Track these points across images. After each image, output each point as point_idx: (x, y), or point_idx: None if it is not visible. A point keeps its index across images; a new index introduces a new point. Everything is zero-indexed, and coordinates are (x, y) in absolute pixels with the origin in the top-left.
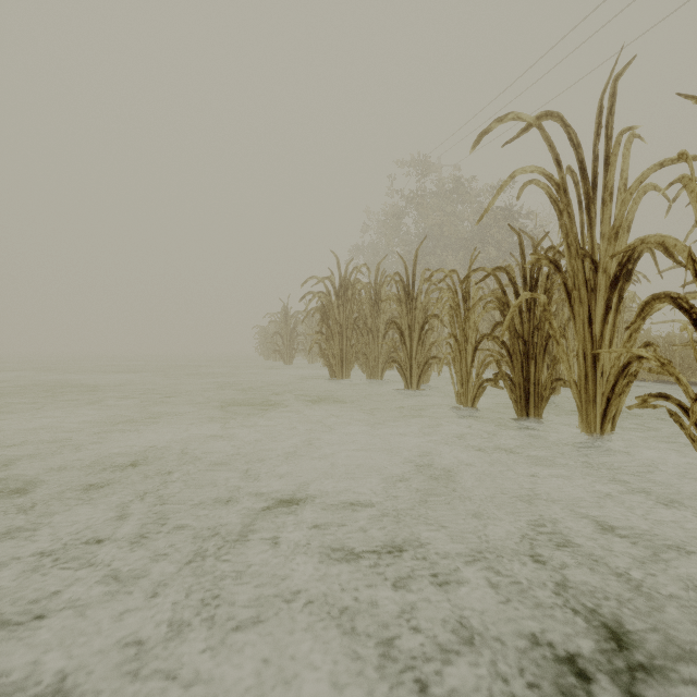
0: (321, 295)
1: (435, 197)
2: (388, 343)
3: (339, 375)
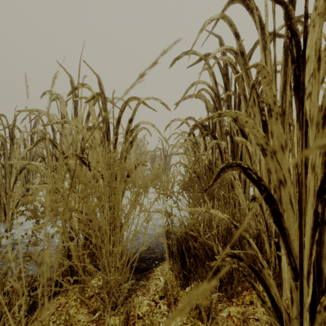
0: None
1: None
2: None
3: None
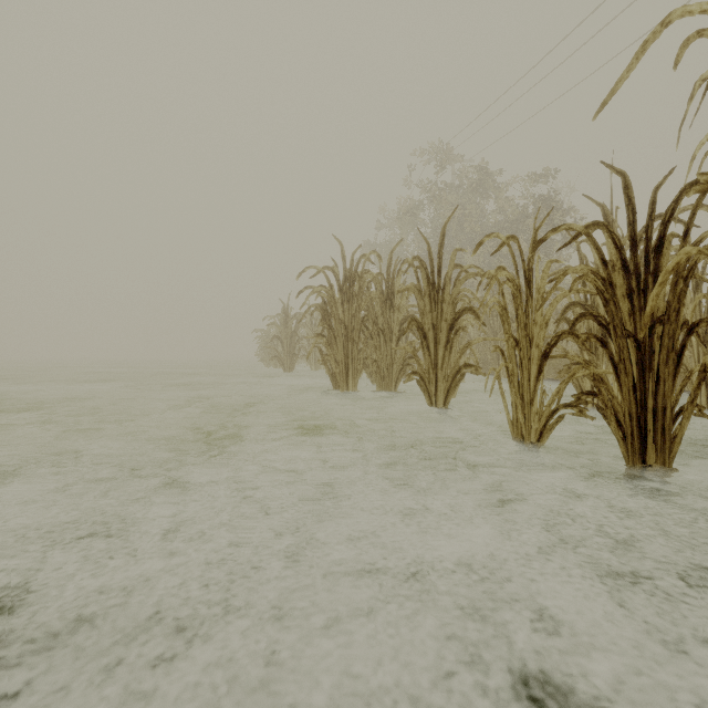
0: (322, 289)
1: (449, 190)
2: (406, 347)
3: (343, 386)
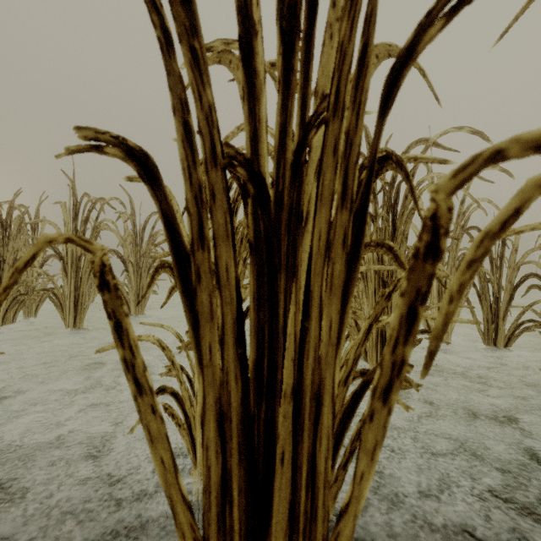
0: None
1: None
2: None
3: None
